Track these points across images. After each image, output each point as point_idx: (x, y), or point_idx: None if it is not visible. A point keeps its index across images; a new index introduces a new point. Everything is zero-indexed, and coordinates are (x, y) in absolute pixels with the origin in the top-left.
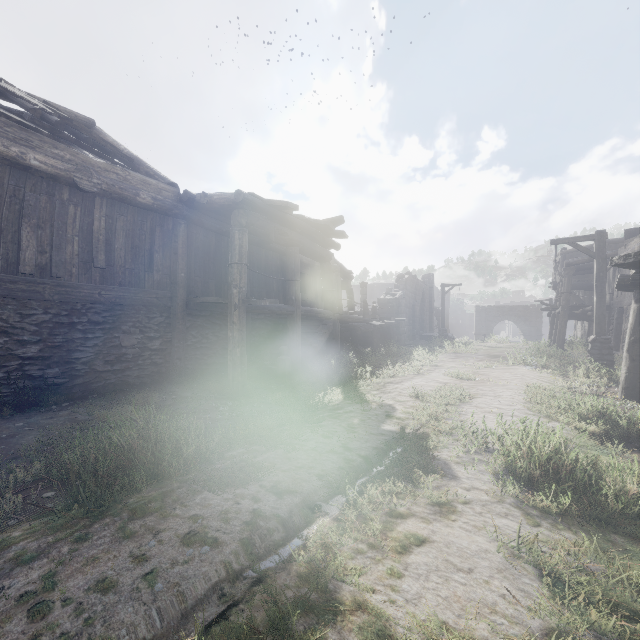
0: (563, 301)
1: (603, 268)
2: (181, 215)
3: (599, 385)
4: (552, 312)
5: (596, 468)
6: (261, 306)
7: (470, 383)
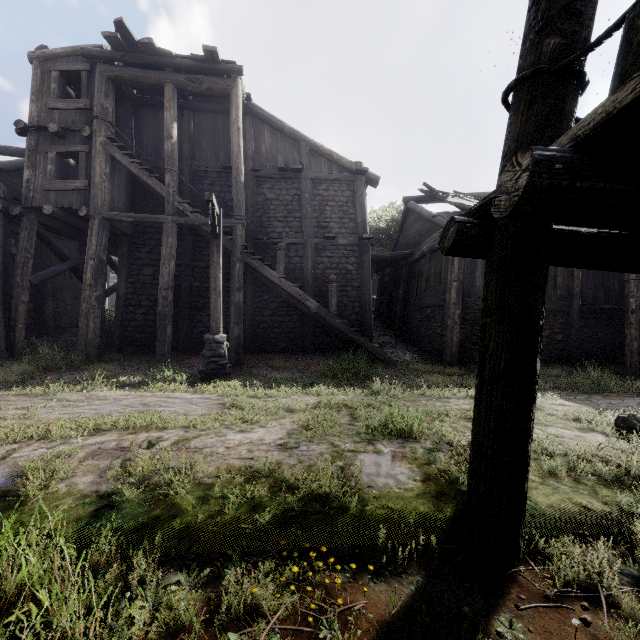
0: None
1: None
2: None
3: None
4: None
5: None
6: None
7: None
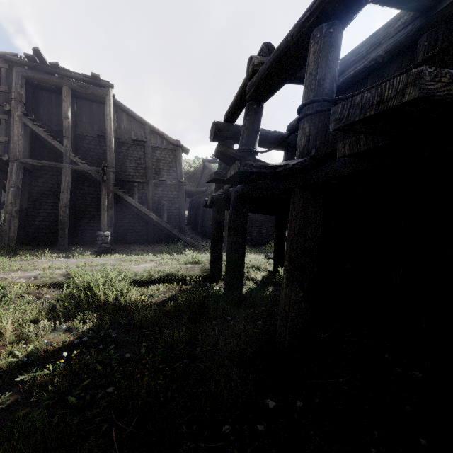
0: None
1: None
2: None
3: None
4: None
5: None
6: None
7: None
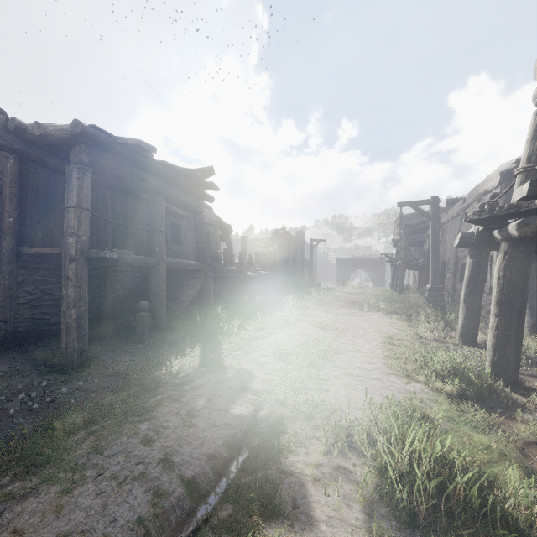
0: (403, 255)
1: (437, 228)
2: (9, 148)
3: (438, 330)
4: (394, 263)
5: (492, 488)
6: (111, 258)
7: (333, 334)
